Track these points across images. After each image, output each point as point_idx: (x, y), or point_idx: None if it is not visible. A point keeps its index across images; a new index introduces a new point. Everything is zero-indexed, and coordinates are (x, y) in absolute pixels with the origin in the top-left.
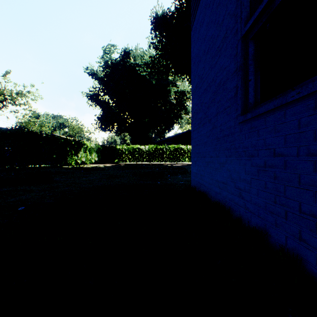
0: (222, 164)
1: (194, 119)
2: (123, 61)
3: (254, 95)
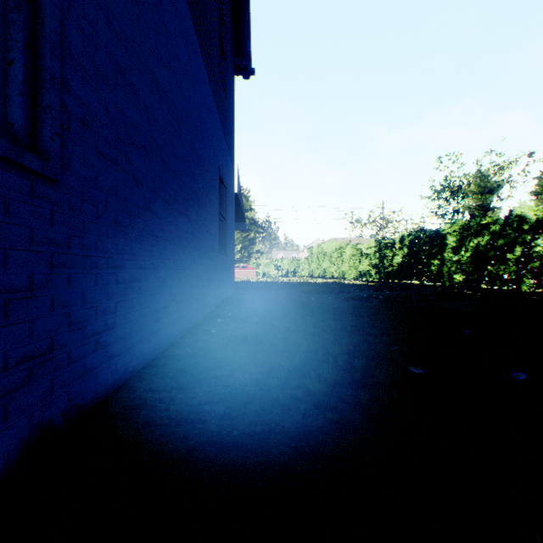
0: None
1: None
2: None
3: None
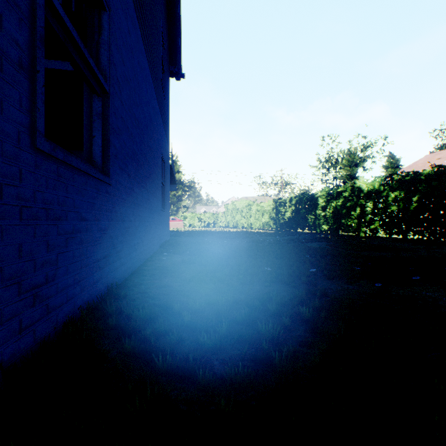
0: None
1: None
2: None
3: None
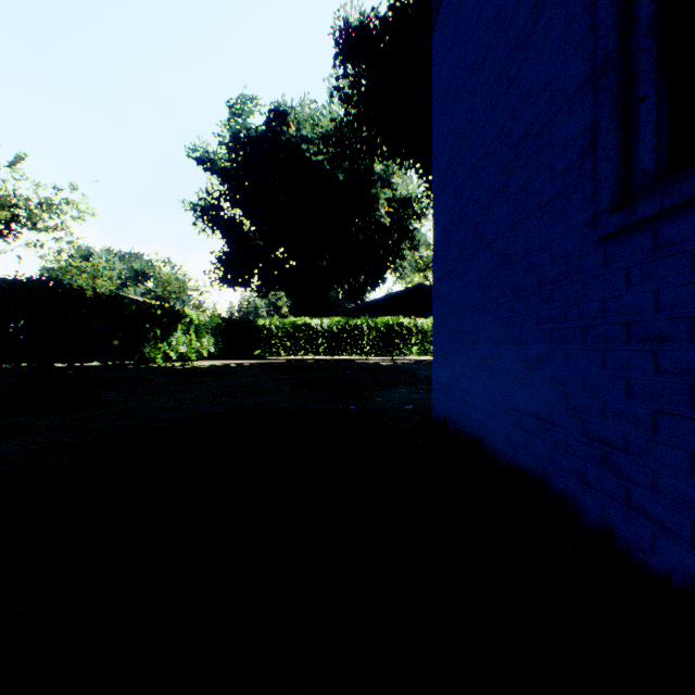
0: (534, 363)
1: (442, 247)
2: (273, 131)
3: (655, 146)
